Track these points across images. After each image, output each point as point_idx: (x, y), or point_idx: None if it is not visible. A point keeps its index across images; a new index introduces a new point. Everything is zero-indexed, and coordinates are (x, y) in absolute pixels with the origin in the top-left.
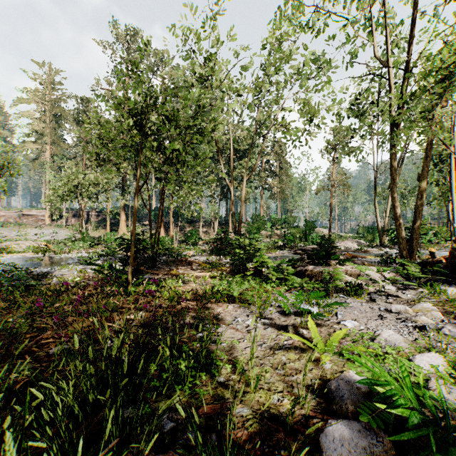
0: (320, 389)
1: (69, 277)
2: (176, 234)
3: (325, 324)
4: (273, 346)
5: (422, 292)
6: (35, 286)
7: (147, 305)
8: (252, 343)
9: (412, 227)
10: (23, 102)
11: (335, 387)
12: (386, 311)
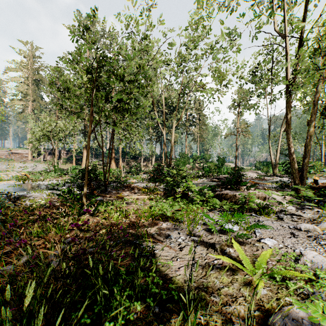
0: (262, 324)
1: (39, 199)
2: (124, 167)
3: (247, 242)
4: (205, 266)
5: (318, 212)
6: (10, 206)
7: (75, 236)
8: (189, 273)
9: (303, 161)
10: (12, 71)
11: (281, 325)
12: (295, 228)
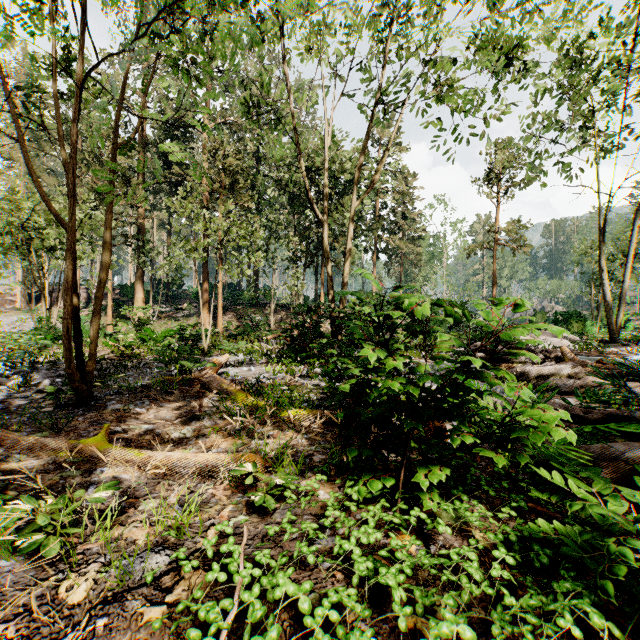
0: None
1: None
2: (230, 324)
3: None
4: None
5: None
6: None
7: None
8: None
9: None
10: None
11: None
12: None
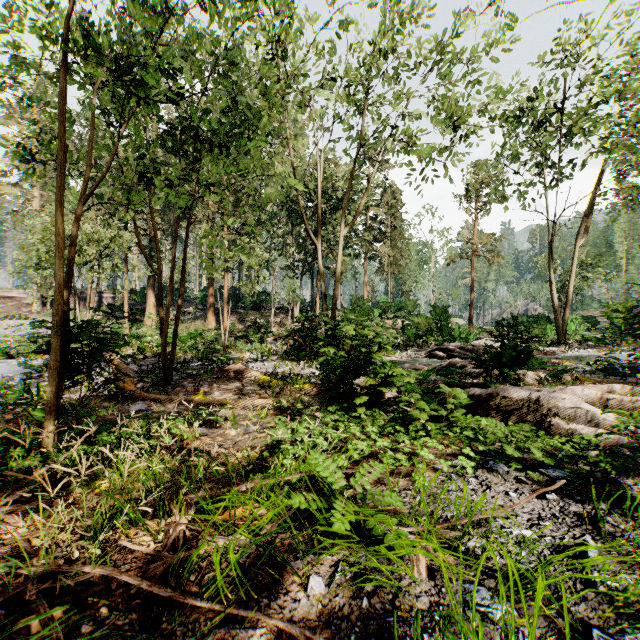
0: None
1: None
2: (234, 327)
3: None
4: None
5: None
6: None
7: None
8: None
9: None
10: None
11: None
12: None
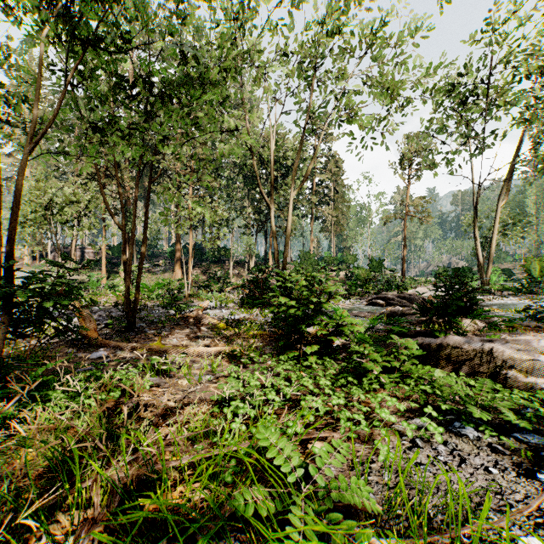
0: None
1: None
2: (197, 278)
3: None
4: None
5: None
6: None
7: None
8: None
9: None
10: None
11: None
12: None
